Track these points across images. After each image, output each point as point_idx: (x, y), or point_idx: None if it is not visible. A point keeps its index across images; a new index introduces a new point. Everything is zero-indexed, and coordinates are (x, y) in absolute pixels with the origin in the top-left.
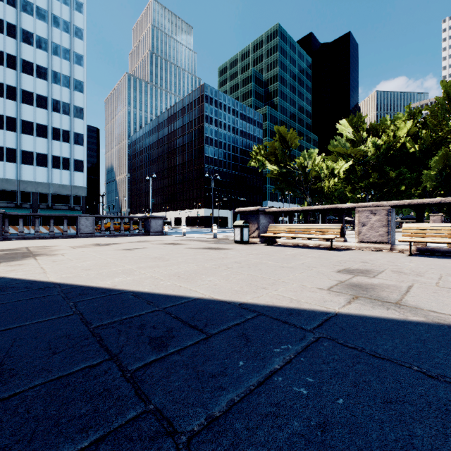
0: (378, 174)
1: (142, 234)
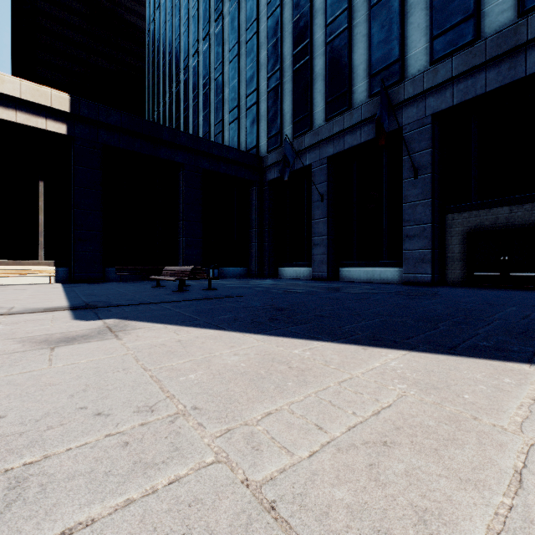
0: None
1: None
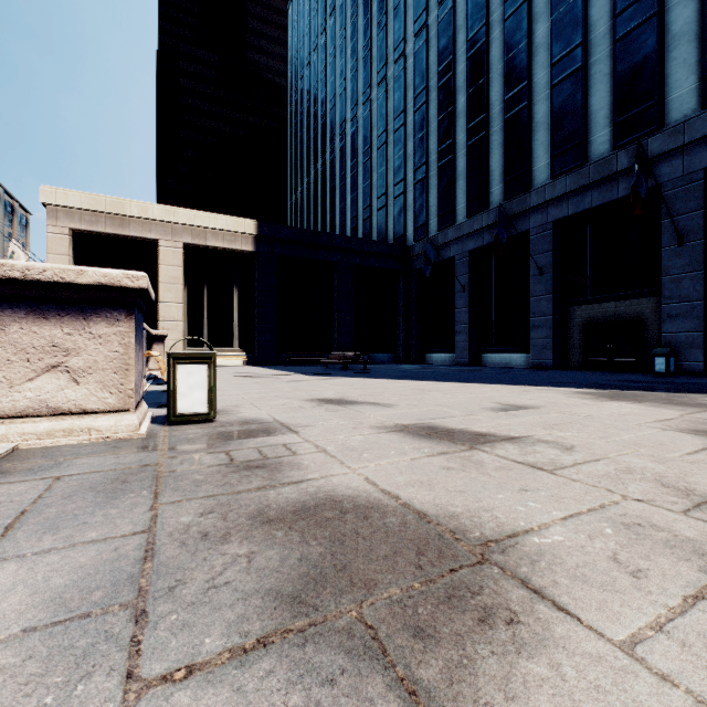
0: None
1: None
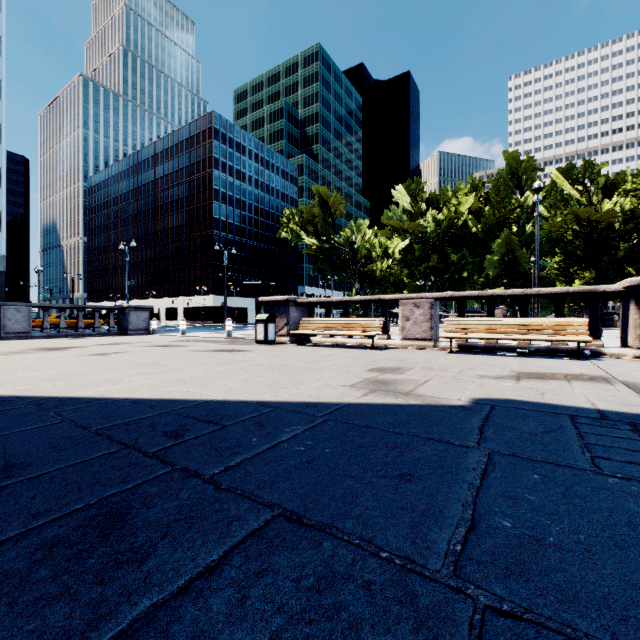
0: (438, 256)
1: (115, 333)
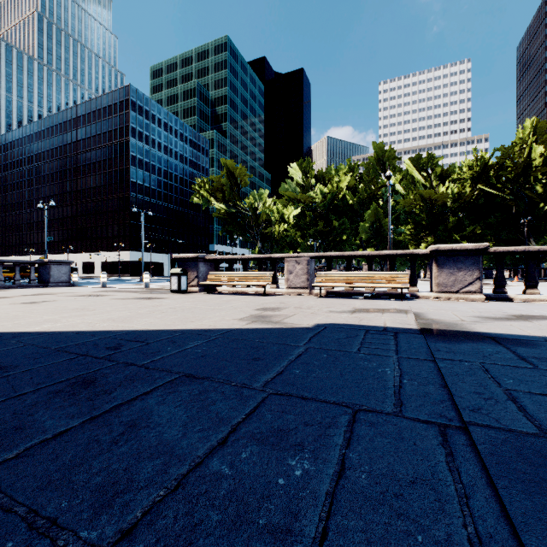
0: (324, 222)
1: (36, 285)
